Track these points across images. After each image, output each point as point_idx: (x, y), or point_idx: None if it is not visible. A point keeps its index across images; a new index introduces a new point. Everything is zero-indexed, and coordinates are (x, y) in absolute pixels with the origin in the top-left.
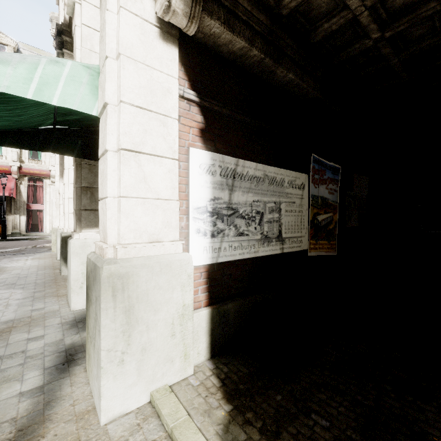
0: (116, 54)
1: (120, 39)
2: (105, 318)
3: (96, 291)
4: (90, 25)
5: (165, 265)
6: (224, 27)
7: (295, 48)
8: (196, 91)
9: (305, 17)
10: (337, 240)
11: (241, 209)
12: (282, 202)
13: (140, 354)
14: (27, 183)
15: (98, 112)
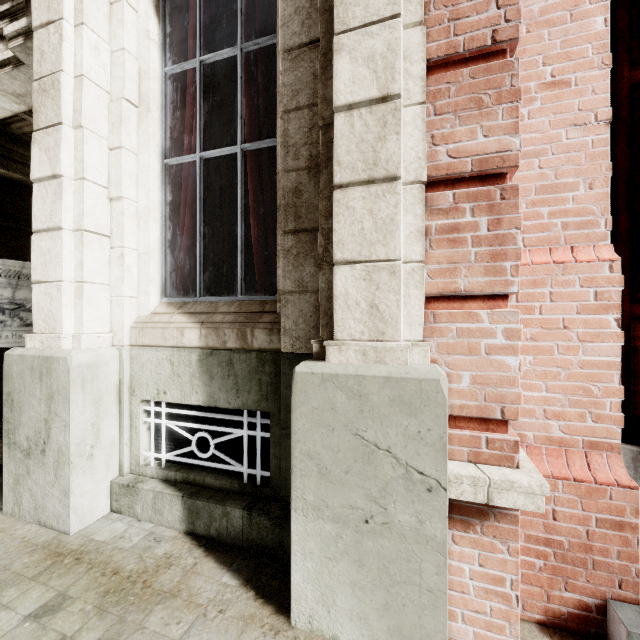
0: None
1: None
2: None
3: None
4: None
5: None
6: None
7: None
8: None
9: None
10: None
11: (29, 304)
12: None
13: None
14: None
15: None
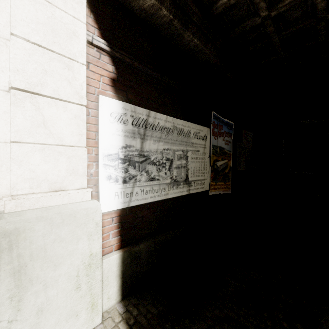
0: None
1: None
2: None
3: None
4: None
5: (67, 215)
6: None
7: (199, 16)
8: (107, 41)
9: None
10: (231, 181)
11: (152, 156)
12: (188, 150)
13: (35, 317)
14: None
15: None
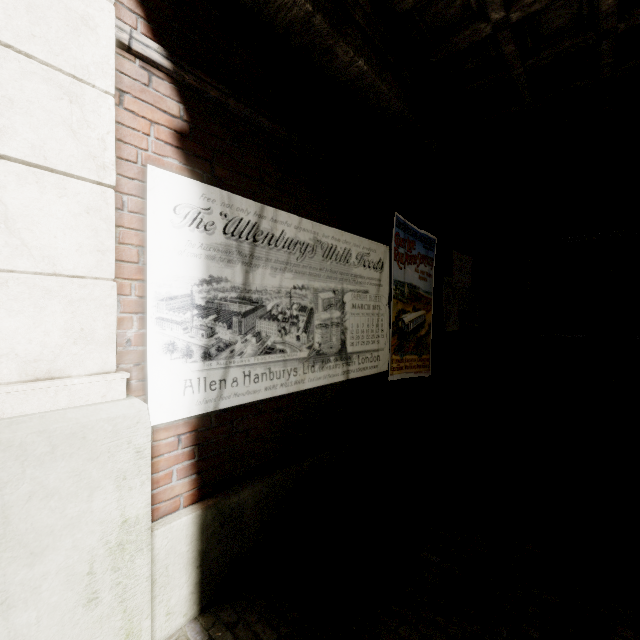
0: None
1: None
2: None
3: None
4: None
5: (65, 436)
6: None
7: (368, 13)
8: (167, 47)
9: None
10: (431, 352)
11: (270, 301)
12: (346, 290)
13: None
14: None
15: None
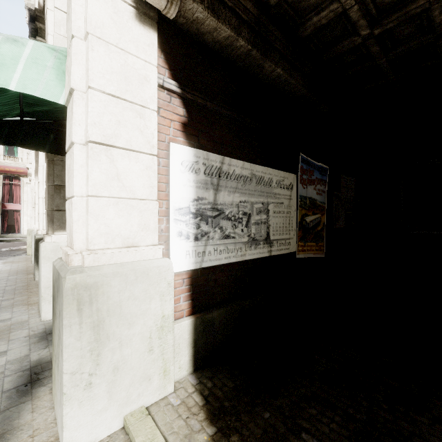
0: (84, 33)
1: (89, 16)
2: (68, 336)
3: (59, 304)
4: (64, 10)
5: (141, 273)
6: (208, 12)
7: (283, 41)
8: (178, 81)
9: (294, 9)
10: (325, 241)
11: (227, 210)
12: (270, 202)
13: (112, 374)
14: (2, 181)
15: (64, 100)
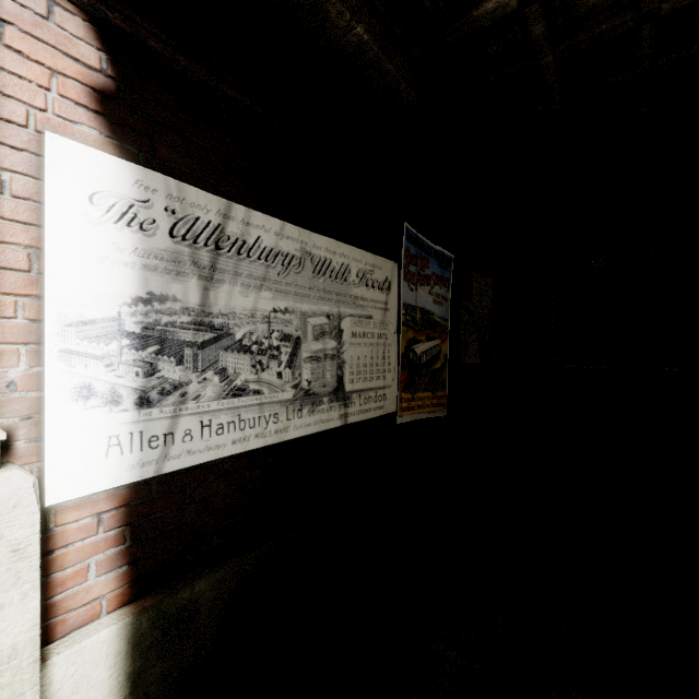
0: None
1: None
2: None
3: None
4: None
5: None
6: None
7: None
8: None
9: None
10: (447, 388)
11: (240, 328)
12: (344, 315)
13: None
14: None
15: None
